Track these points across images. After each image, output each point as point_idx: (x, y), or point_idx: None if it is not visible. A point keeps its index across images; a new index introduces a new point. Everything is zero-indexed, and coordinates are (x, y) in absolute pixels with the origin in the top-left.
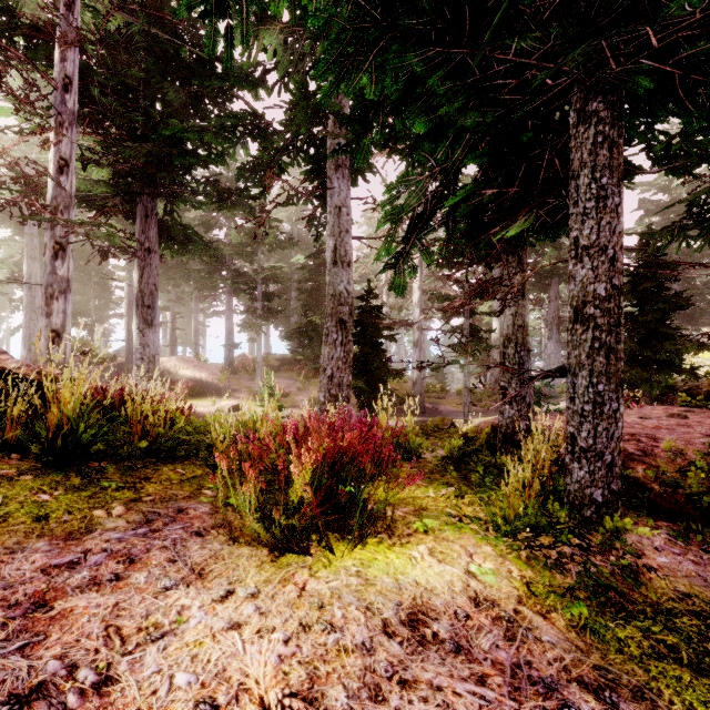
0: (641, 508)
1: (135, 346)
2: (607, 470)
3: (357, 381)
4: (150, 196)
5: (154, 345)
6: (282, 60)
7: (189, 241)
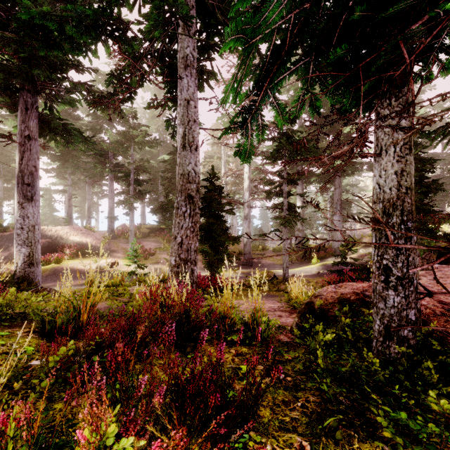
0: None
1: (16, 218)
2: None
3: (203, 246)
4: (29, 92)
5: (34, 217)
6: None
7: (69, 134)
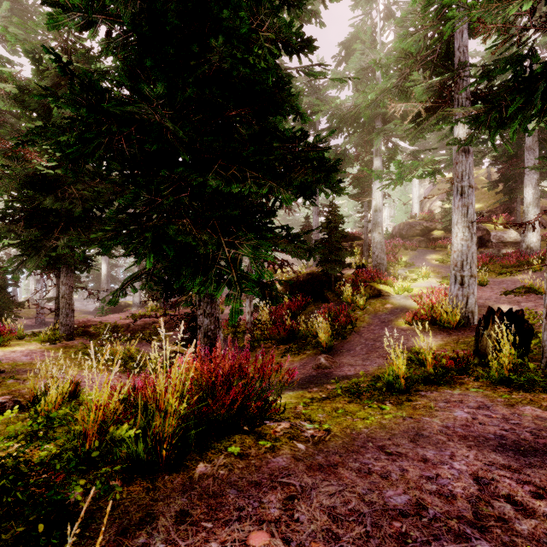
0: (81, 335)
1: None
2: (69, 328)
3: None
4: None
5: None
6: None
7: None
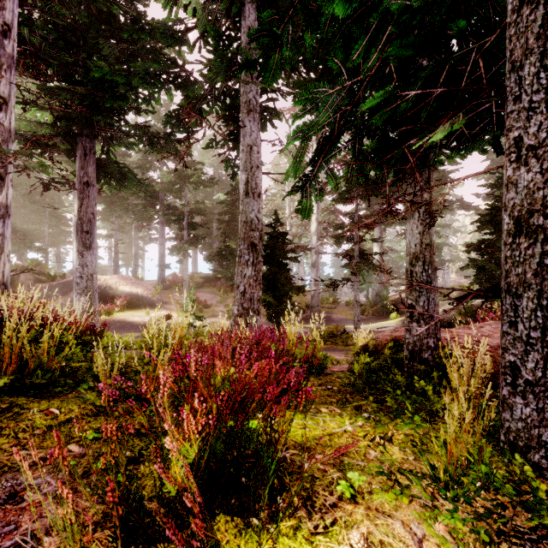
0: None
1: (75, 266)
2: None
3: (266, 295)
4: (88, 137)
5: (92, 265)
6: (201, 18)
7: (124, 177)
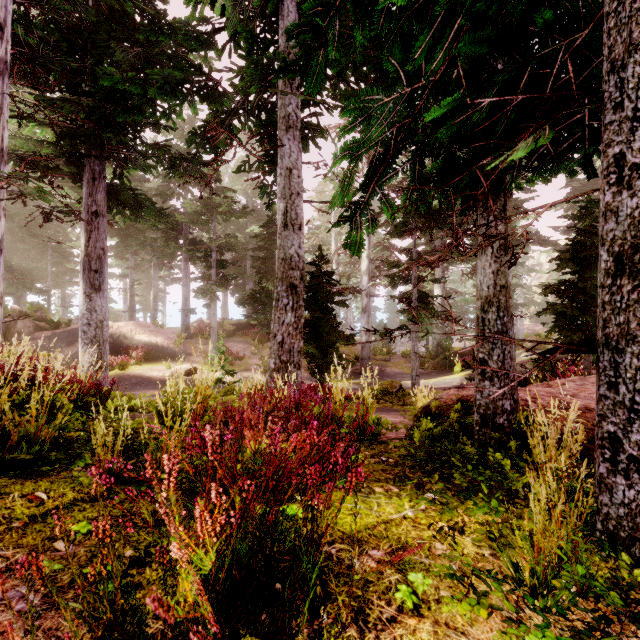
0: None
1: (82, 311)
2: None
3: (309, 346)
4: (97, 159)
5: (102, 310)
6: (231, 17)
7: (140, 206)
